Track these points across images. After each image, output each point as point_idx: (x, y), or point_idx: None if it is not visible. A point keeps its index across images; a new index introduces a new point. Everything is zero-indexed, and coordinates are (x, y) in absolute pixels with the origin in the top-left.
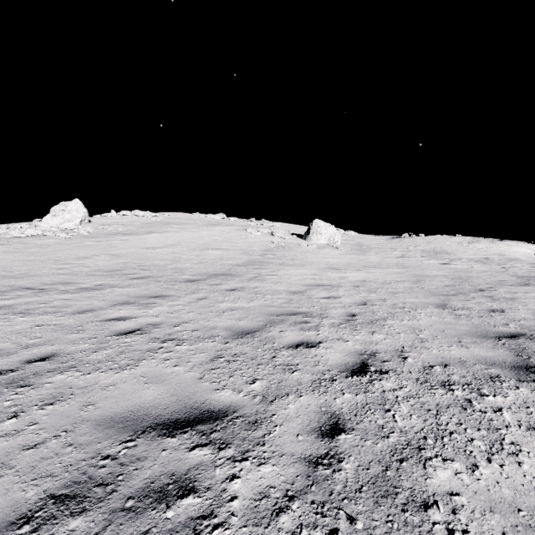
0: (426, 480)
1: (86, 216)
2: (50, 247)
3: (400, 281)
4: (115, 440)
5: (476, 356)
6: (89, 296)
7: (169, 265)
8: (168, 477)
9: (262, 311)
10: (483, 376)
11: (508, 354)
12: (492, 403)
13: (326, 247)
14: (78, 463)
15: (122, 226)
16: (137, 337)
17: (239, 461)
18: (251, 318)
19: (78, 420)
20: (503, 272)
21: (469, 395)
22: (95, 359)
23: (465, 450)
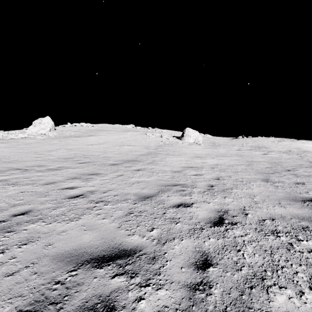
0: (270, 302)
1: (53, 126)
2: (32, 144)
3: (239, 164)
4: (64, 270)
5: (291, 213)
6: (53, 174)
7: (101, 155)
8: (97, 298)
9: (156, 183)
10: (298, 227)
11: (311, 212)
12: (306, 246)
13: (193, 144)
14: (39, 287)
15: (74, 132)
16: (81, 199)
17: (144, 287)
18: (149, 187)
19: (41, 256)
20: (301, 159)
21: (290, 240)
22: (55, 214)
23: (293, 281)
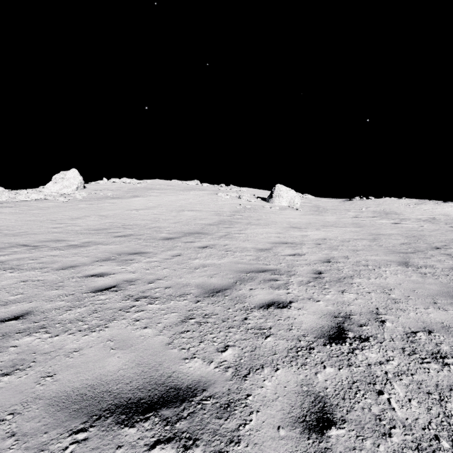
0: None
1: (82, 183)
2: (49, 209)
3: (358, 239)
4: (65, 428)
5: None
6: (75, 252)
7: (149, 224)
8: None
9: (232, 268)
10: None
11: None
12: None
13: (287, 208)
14: None
15: (111, 192)
16: (112, 294)
17: None
18: (221, 275)
19: (30, 398)
20: (452, 230)
21: None
22: (67, 319)
23: None
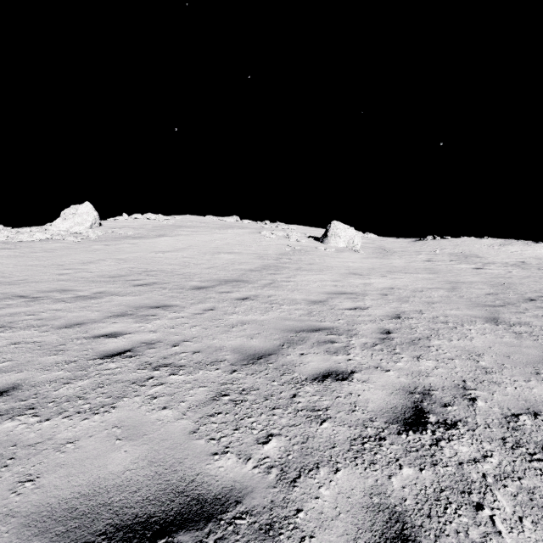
0: None
1: (97, 220)
2: (56, 252)
3: (433, 288)
4: None
5: None
6: (83, 306)
7: (177, 270)
8: None
9: (278, 326)
10: None
11: None
12: None
13: (345, 250)
14: None
15: (133, 230)
16: (125, 361)
17: None
18: (264, 335)
19: None
20: None
21: None
22: (64, 396)
23: None
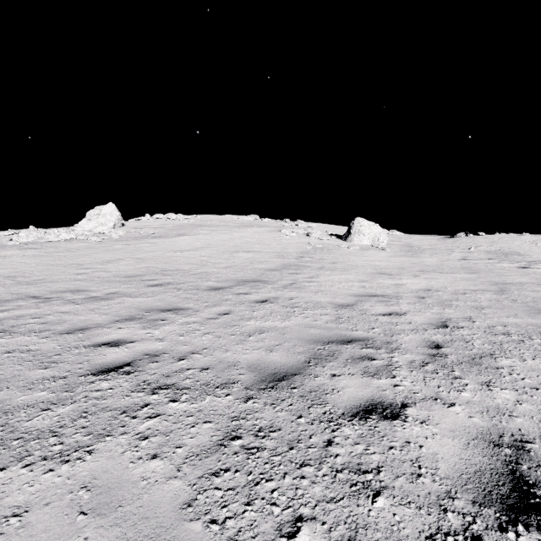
0: None
1: (119, 220)
2: (79, 251)
3: (477, 290)
4: None
5: None
6: (92, 308)
7: (194, 269)
8: None
9: (302, 335)
10: None
11: None
12: None
13: (370, 248)
14: None
15: (153, 229)
16: (120, 379)
17: None
18: (286, 346)
19: None
20: None
21: None
22: (35, 429)
23: None
